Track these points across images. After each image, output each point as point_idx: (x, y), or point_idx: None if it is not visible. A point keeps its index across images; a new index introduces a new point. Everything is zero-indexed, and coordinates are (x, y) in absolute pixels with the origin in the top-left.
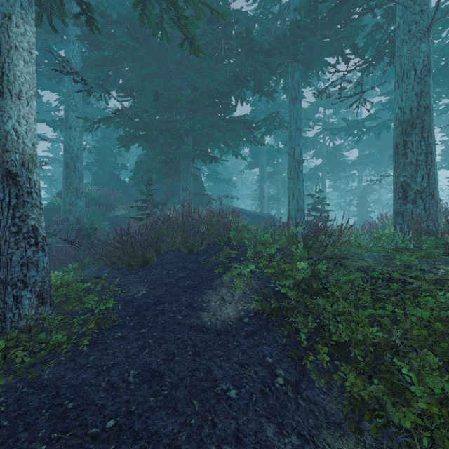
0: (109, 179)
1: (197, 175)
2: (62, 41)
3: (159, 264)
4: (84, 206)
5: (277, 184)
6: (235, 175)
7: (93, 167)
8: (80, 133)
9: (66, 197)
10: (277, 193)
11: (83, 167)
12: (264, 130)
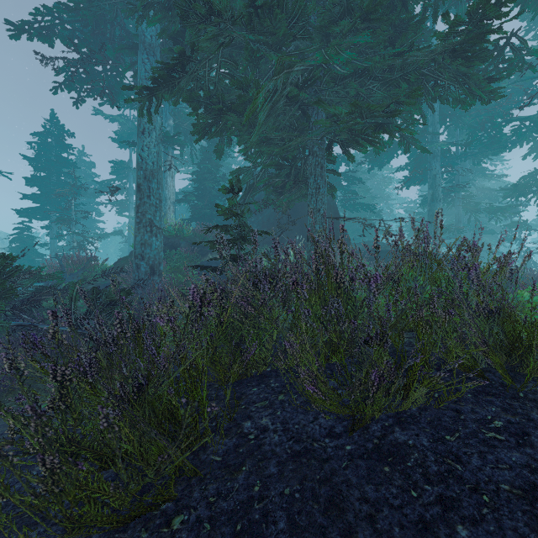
0: (209, 212)
1: (334, 186)
2: (132, 6)
3: (208, 515)
4: (162, 248)
5: (456, 207)
6: (377, 202)
7: (191, 197)
8: (157, 140)
9: (137, 235)
10: (456, 221)
11: (161, 190)
12: (438, 118)
